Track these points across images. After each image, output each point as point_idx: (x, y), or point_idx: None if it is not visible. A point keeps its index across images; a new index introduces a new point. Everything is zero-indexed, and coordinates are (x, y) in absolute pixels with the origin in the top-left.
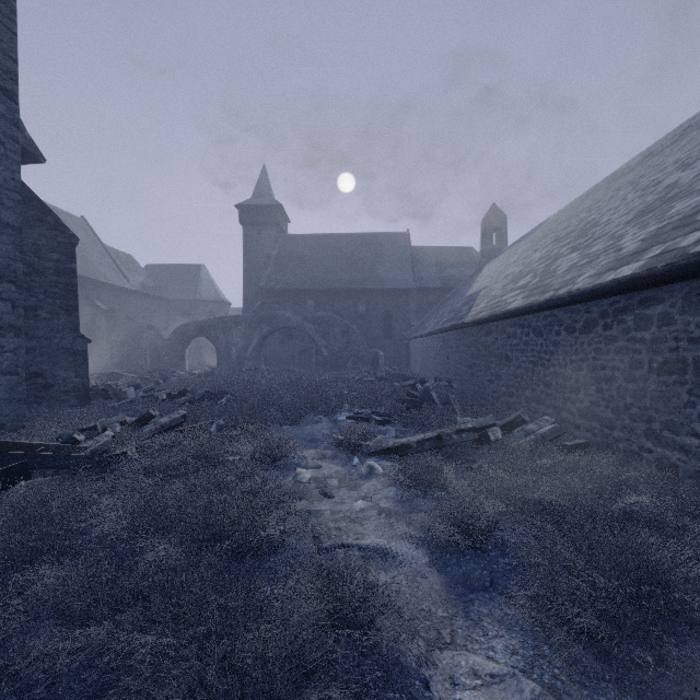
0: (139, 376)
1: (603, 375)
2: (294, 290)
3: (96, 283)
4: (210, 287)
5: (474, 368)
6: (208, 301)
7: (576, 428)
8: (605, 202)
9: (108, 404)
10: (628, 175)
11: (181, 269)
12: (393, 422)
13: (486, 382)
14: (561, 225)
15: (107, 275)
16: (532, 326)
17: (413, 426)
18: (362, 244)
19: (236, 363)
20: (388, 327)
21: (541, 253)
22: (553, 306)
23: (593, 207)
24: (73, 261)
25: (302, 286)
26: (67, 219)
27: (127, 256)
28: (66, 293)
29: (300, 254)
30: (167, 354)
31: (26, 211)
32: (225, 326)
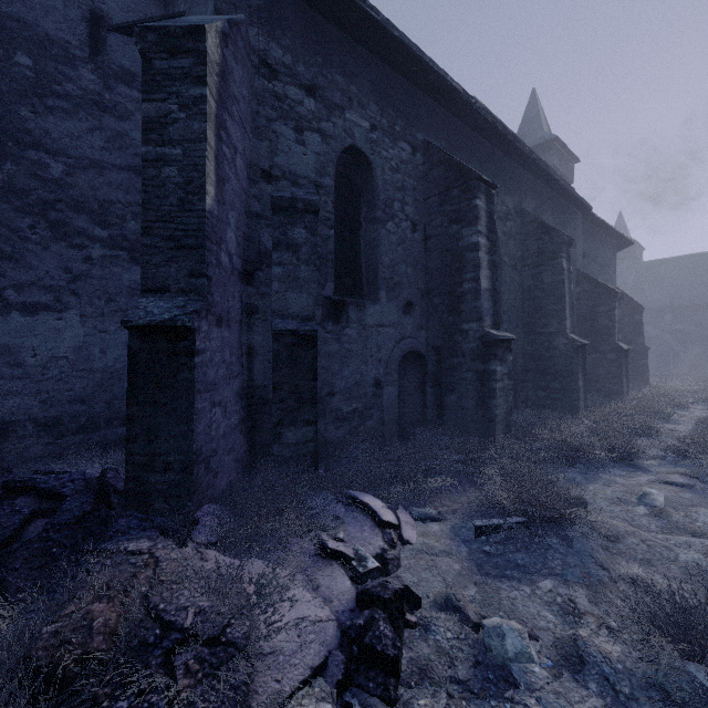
0: None
1: None
2: (651, 308)
3: None
4: None
5: None
6: None
7: None
8: None
9: None
10: None
11: None
12: None
13: None
14: None
15: None
16: None
17: None
18: None
19: None
20: None
21: None
22: None
23: None
24: None
25: (658, 304)
26: None
27: None
28: None
29: (656, 277)
30: None
31: None
32: None
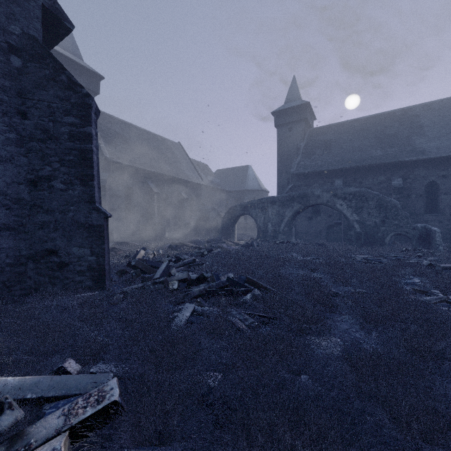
0: (195, 246)
1: None
2: (321, 172)
3: (182, 181)
4: (254, 180)
5: None
6: (252, 190)
7: None
8: None
9: (127, 285)
10: None
11: (235, 170)
12: None
13: None
14: None
15: (189, 176)
16: None
17: None
18: (393, 120)
19: (271, 236)
20: (432, 200)
21: None
22: None
23: None
24: (88, 125)
25: (329, 167)
26: (170, 144)
27: (204, 165)
28: (81, 161)
29: (326, 141)
30: (223, 228)
31: (40, 71)
32: (263, 206)
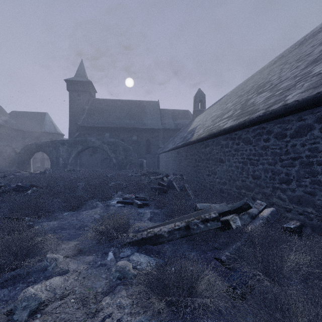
0: None
1: (320, 170)
2: (98, 127)
3: None
4: (51, 125)
5: (197, 167)
6: (49, 133)
7: (287, 210)
8: (266, 76)
9: None
10: (272, 66)
11: (33, 115)
12: (149, 205)
13: (205, 175)
14: (238, 92)
15: None
16: (242, 138)
17: (163, 207)
18: (135, 105)
19: (62, 167)
20: (148, 148)
21: (232, 102)
22: (265, 120)
23: (257, 80)
24: None
25: (102, 125)
26: None
27: None
28: None
29: (101, 108)
30: (18, 162)
31: None
32: (56, 145)
